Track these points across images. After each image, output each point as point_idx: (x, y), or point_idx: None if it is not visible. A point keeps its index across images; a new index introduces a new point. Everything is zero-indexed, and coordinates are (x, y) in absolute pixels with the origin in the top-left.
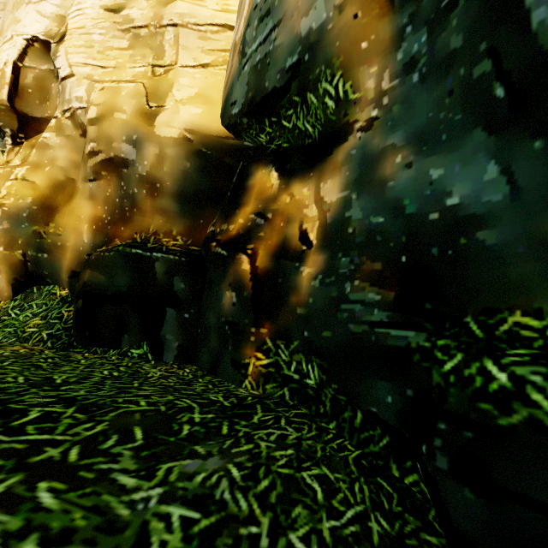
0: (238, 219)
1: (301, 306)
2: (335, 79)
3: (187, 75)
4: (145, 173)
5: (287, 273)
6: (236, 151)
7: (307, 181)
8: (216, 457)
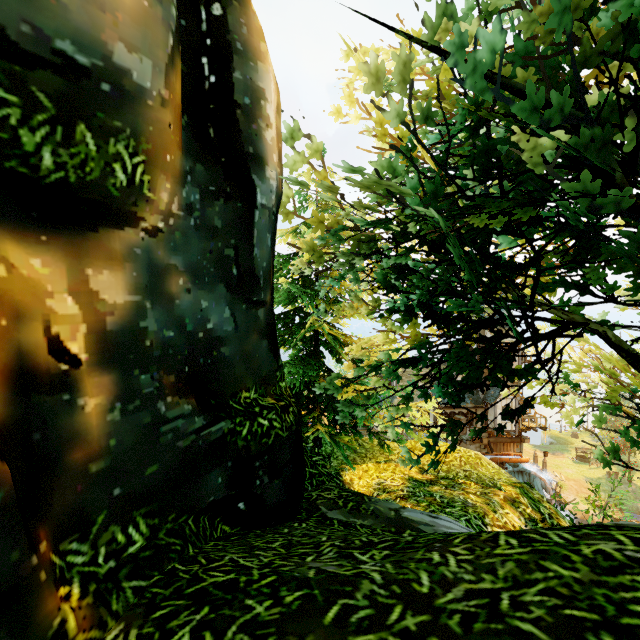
0: None
1: (99, 457)
2: (137, 157)
3: None
4: None
5: (49, 417)
6: None
7: (38, 248)
8: (310, 565)
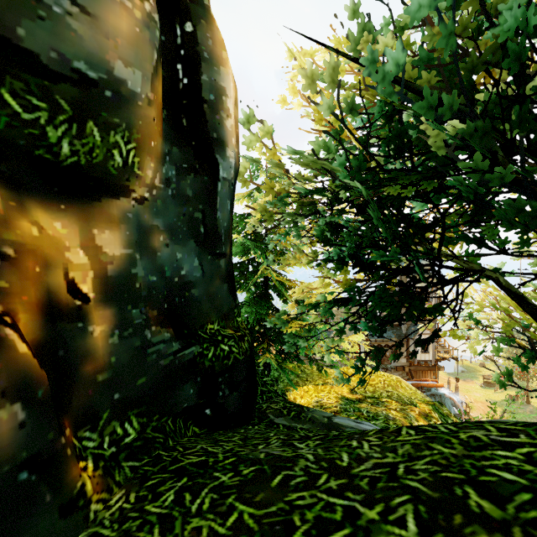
0: None
1: (104, 370)
2: (130, 145)
3: None
4: None
5: (69, 339)
6: None
7: (59, 214)
8: (261, 451)
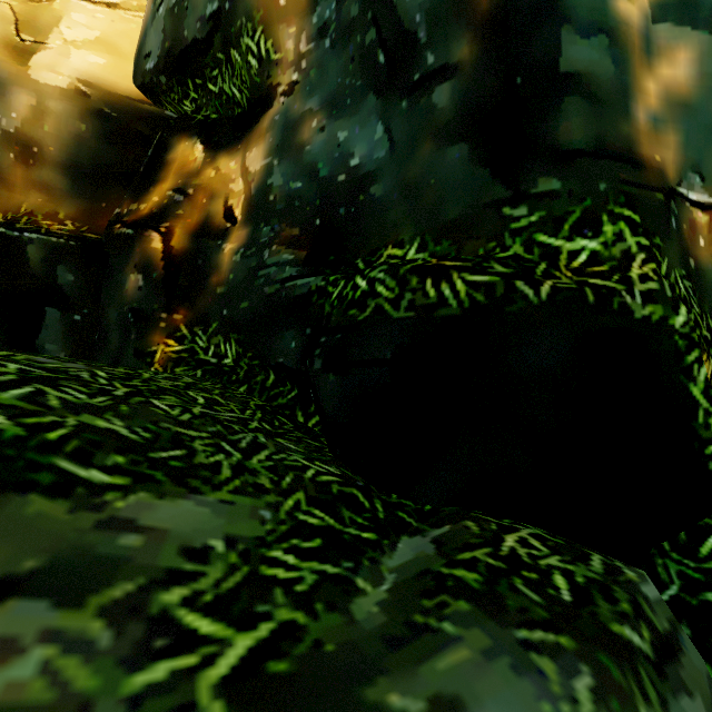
0: (152, 197)
1: (222, 284)
2: (256, 35)
3: (83, 11)
4: (13, 129)
5: (208, 253)
6: (154, 120)
7: (235, 154)
8: (80, 365)
